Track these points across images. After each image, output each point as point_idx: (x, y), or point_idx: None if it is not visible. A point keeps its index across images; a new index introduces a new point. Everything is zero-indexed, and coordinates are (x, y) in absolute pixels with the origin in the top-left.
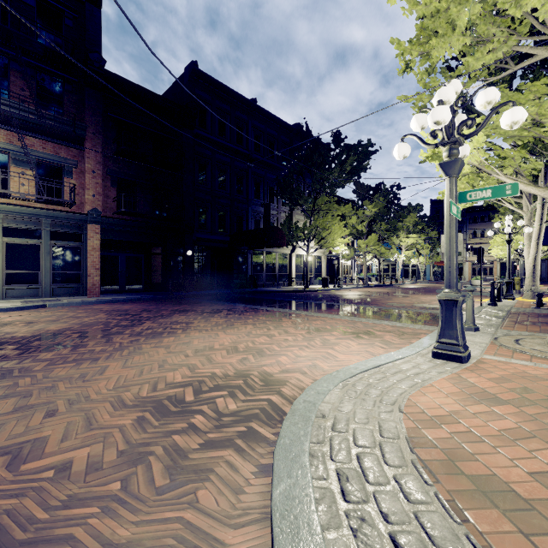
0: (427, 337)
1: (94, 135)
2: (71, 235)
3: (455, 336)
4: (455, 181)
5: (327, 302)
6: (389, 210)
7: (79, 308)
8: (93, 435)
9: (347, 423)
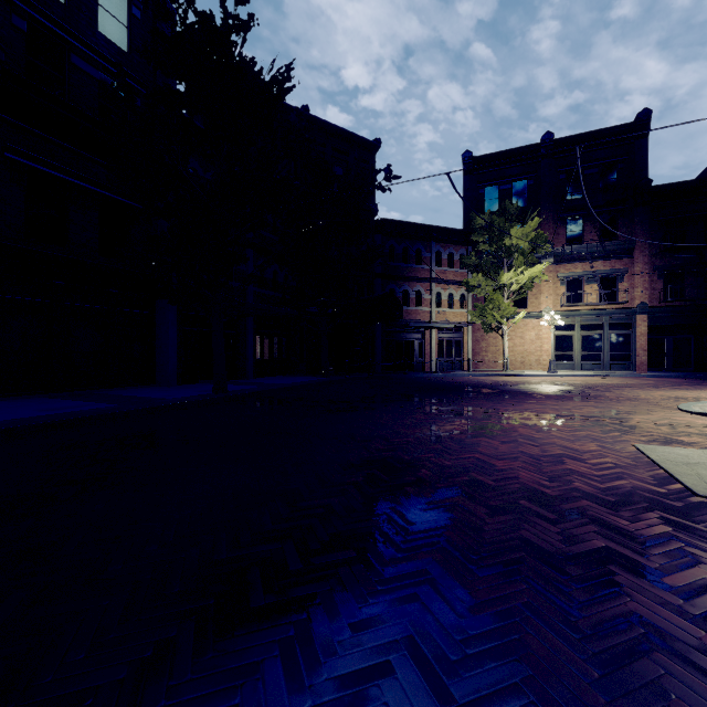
0: None
1: (642, 243)
2: (623, 325)
3: None
4: None
5: None
6: None
7: (632, 378)
8: (653, 397)
9: None
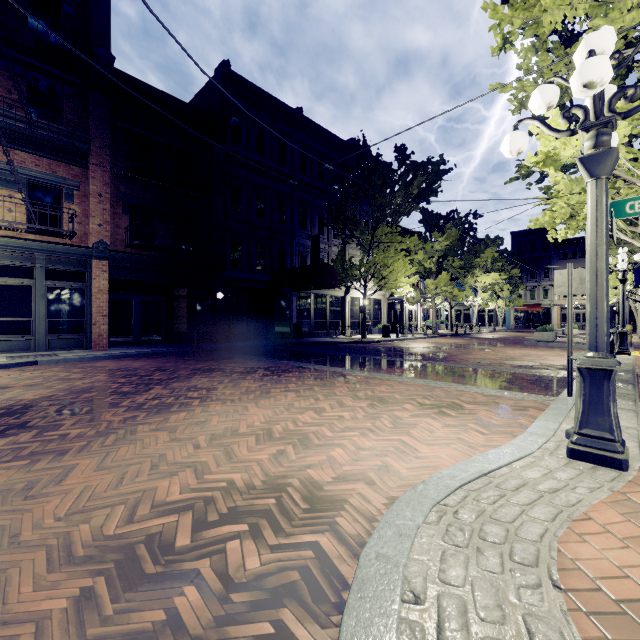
0: (544, 417)
1: (101, 150)
2: (72, 273)
3: (607, 425)
4: (606, 185)
5: (391, 358)
6: (463, 243)
7: (76, 366)
8: None
9: (464, 621)
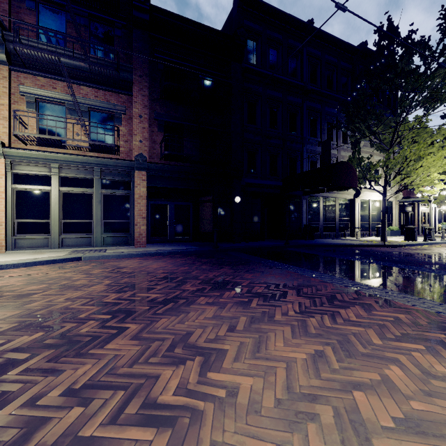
0: None
1: (141, 78)
2: (120, 183)
3: None
4: None
5: None
6: None
7: (105, 264)
8: None
9: None
